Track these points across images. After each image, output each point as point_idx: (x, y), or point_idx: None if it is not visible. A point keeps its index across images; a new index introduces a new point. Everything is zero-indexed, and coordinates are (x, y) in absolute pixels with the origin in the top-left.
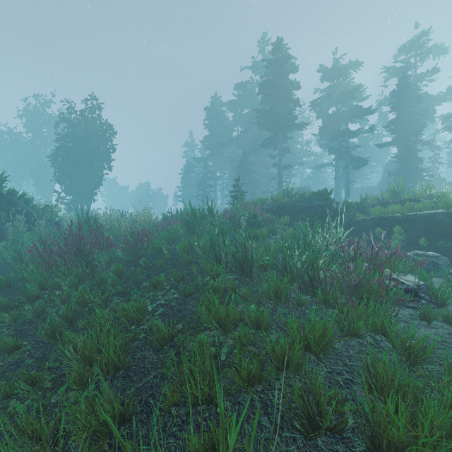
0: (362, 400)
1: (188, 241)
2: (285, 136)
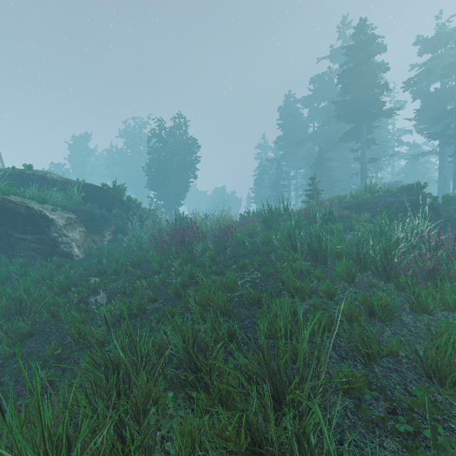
0: (418, 349)
1: (267, 235)
2: (370, 126)
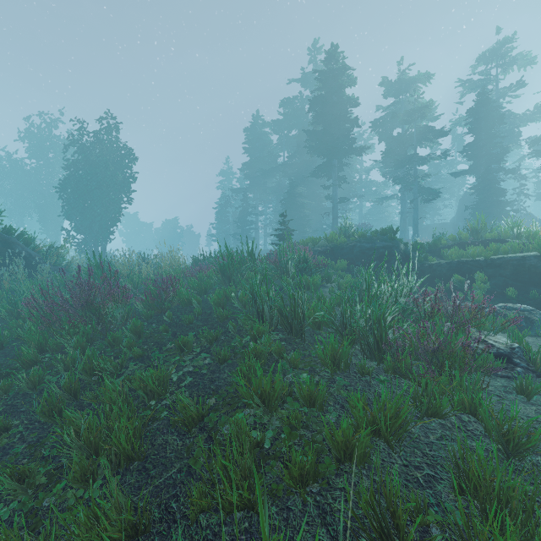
0: (451, 507)
1: (224, 292)
2: (341, 163)
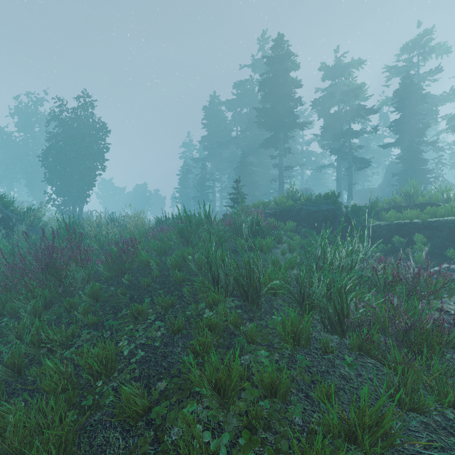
0: None
1: (181, 254)
2: (286, 136)
